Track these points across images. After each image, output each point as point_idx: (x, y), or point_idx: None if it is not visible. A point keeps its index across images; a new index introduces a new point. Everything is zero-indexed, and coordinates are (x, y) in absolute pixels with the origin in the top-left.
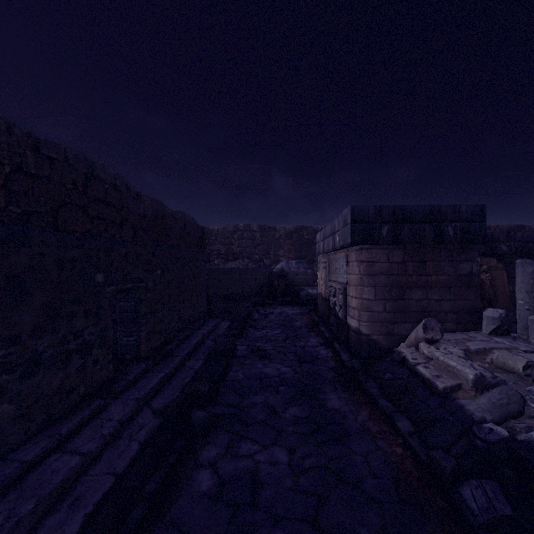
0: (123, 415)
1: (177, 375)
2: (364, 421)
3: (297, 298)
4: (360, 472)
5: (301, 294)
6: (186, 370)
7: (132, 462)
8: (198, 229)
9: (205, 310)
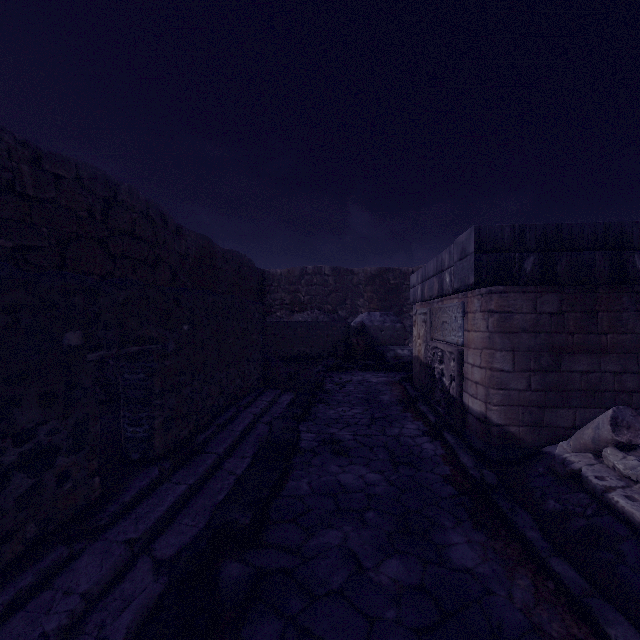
0: (95, 581)
1: (207, 486)
2: (527, 605)
3: (382, 361)
4: None
5: (388, 355)
6: (223, 476)
7: None
8: (256, 273)
9: (260, 379)
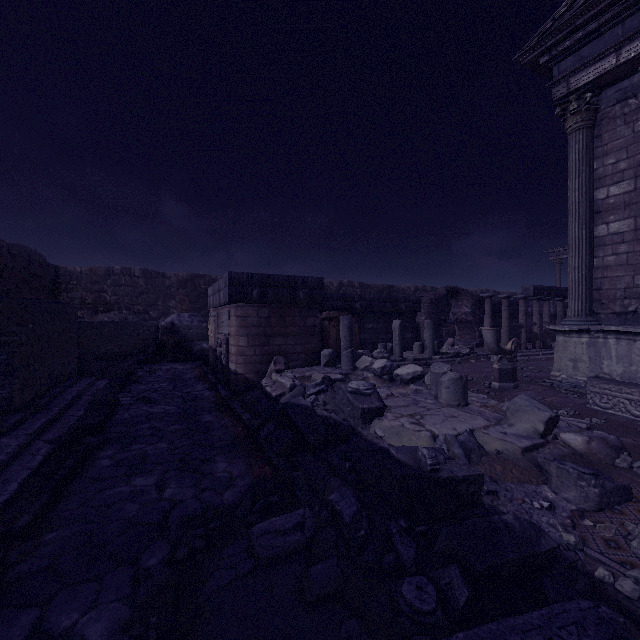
0: (19, 443)
1: (59, 421)
2: (225, 423)
3: (190, 353)
4: (214, 441)
5: (195, 349)
6: (68, 417)
7: (41, 465)
8: (49, 270)
9: (76, 369)
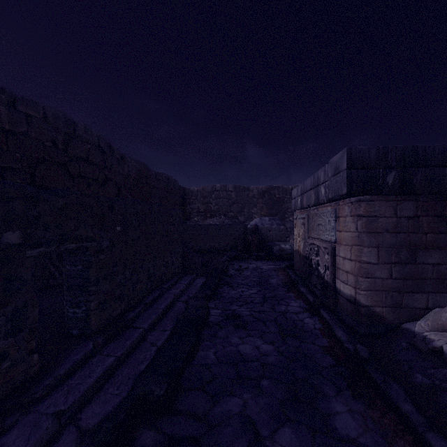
0: None
1: (132, 356)
2: None
3: (270, 253)
4: None
5: (274, 249)
6: (146, 347)
7: None
8: (180, 190)
9: (180, 267)
